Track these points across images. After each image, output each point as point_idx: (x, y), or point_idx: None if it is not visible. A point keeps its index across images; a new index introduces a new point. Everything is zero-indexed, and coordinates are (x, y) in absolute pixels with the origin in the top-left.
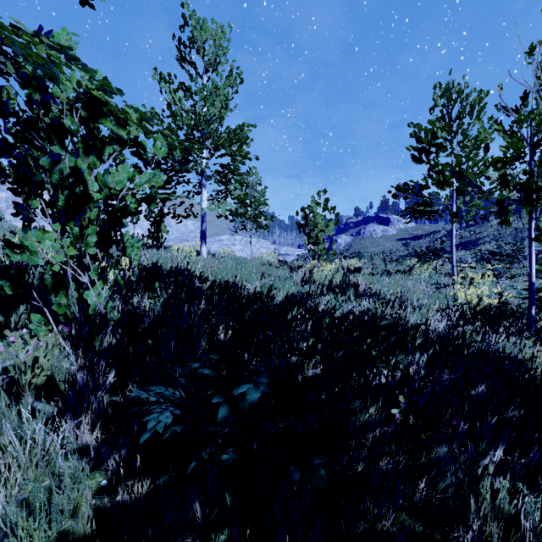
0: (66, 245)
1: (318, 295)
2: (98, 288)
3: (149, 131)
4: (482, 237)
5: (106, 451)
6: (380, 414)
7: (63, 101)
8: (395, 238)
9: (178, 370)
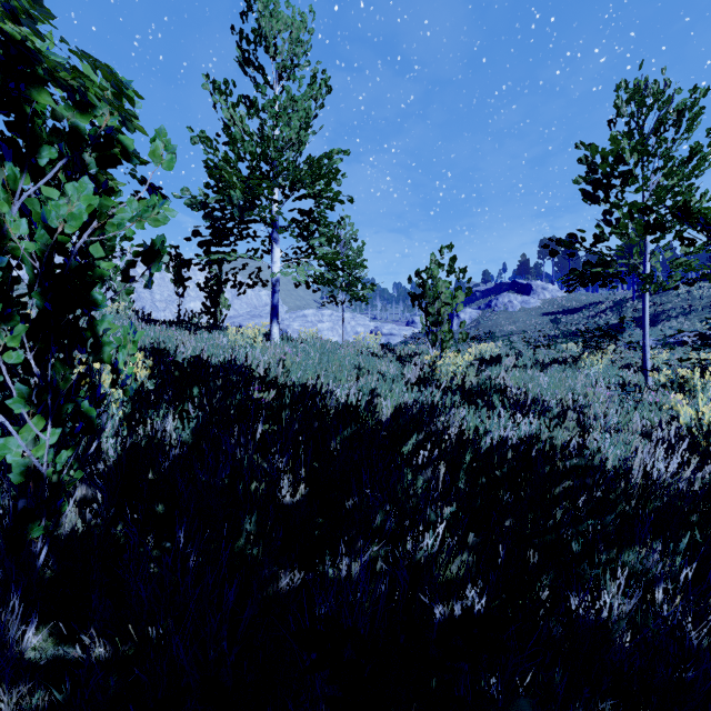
0: None
1: (449, 410)
2: (33, 429)
3: (129, 113)
4: (664, 310)
5: None
6: None
7: None
8: (539, 312)
9: None
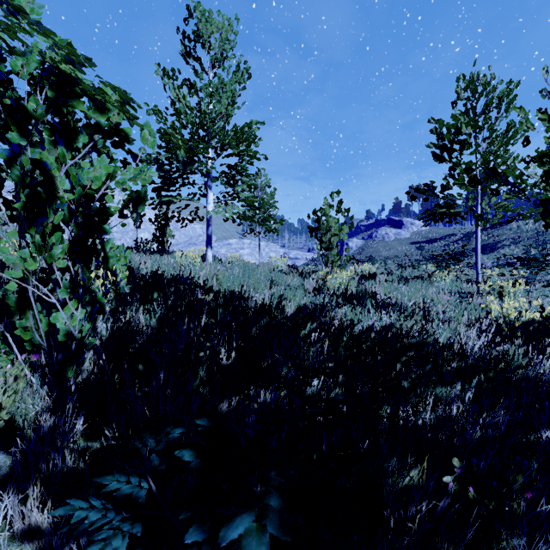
0: (25, 257)
1: (334, 308)
2: (71, 308)
3: (132, 116)
4: (500, 240)
5: (58, 542)
6: (422, 473)
7: (23, 78)
8: (408, 241)
9: (149, 443)
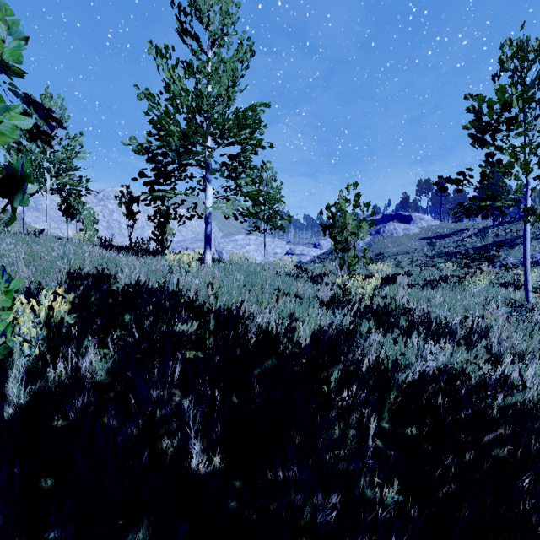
0: None
1: (365, 338)
2: None
3: None
4: (520, 236)
5: None
6: None
7: None
8: (417, 237)
9: None
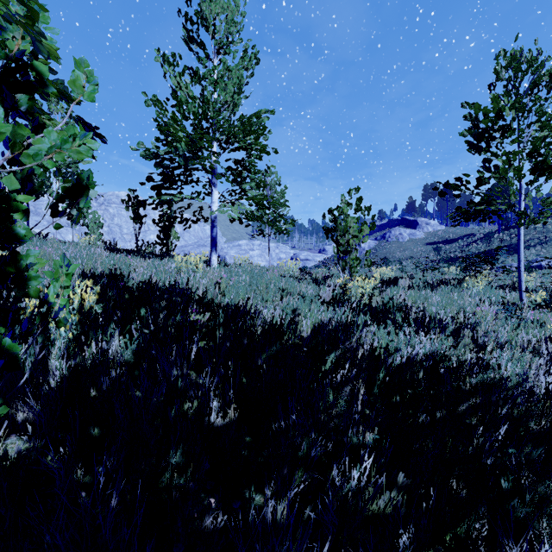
0: None
1: (361, 329)
2: None
3: (38, 33)
4: (524, 241)
5: None
6: None
7: None
8: (423, 242)
9: None
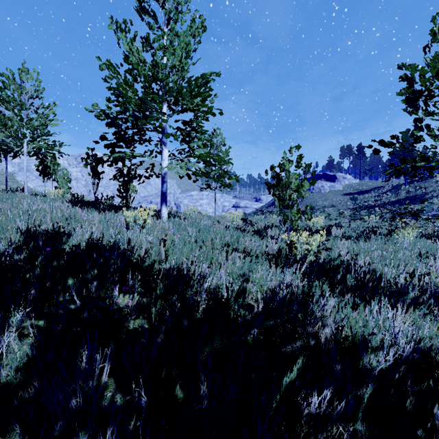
0: None
1: (323, 307)
2: None
3: None
4: (428, 192)
5: None
6: None
7: None
8: (341, 193)
9: None
